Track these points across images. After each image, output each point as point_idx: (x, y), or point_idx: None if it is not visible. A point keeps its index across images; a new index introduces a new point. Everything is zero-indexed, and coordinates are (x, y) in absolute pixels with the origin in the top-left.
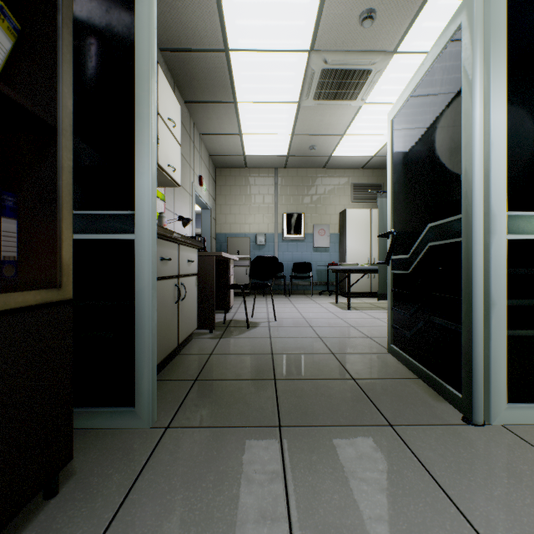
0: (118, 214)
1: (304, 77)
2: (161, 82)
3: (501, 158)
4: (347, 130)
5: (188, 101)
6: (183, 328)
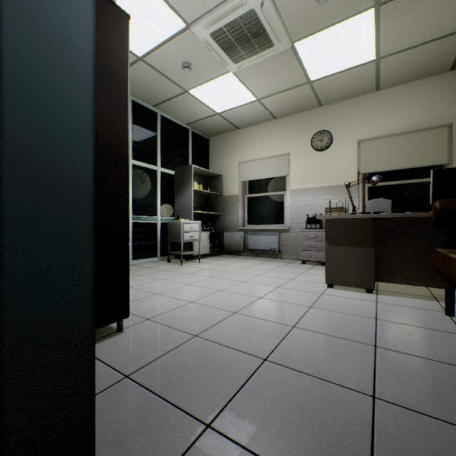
0: None
1: None
2: None
3: (131, 203)
4: None
5: None
6: None
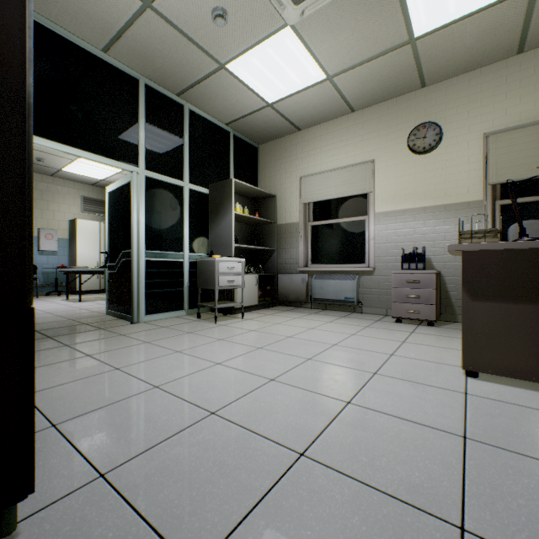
0: None
1: None
2: None
3: (144, 232)
4: (79, 159)
5: None
6: None
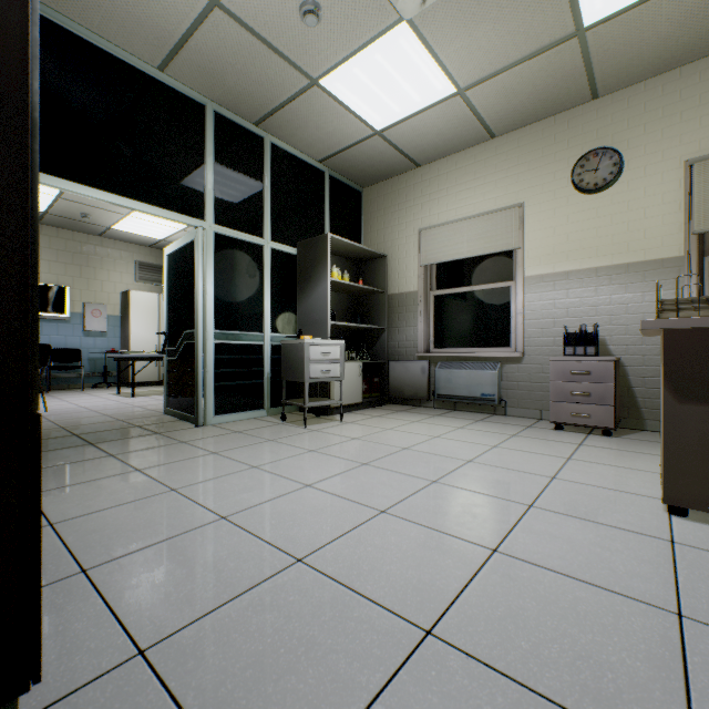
0: None
1: None
2: None
3: (211, 307)
4: (132, 213)
5: None
6: None
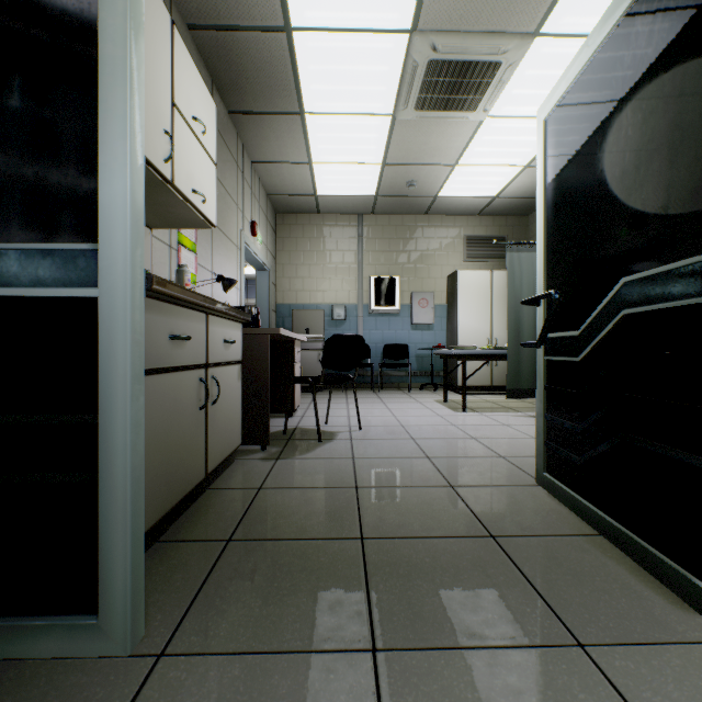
0: (68, 249)
1: (403, 73)
2: (180, 56)
3: None
4: (461, 158)
5: (234, 111)
6: (217, 447)
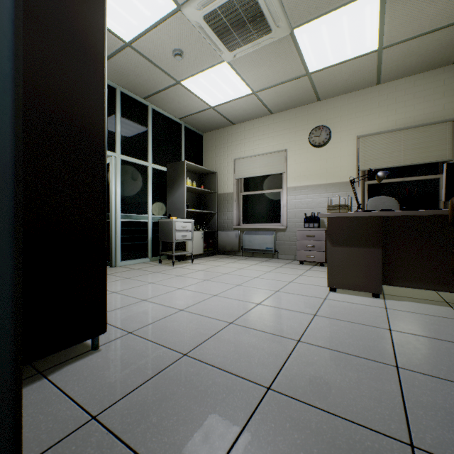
0: None
1: None
2: None
3: (119, 200)
4: None
5: None
6: None
